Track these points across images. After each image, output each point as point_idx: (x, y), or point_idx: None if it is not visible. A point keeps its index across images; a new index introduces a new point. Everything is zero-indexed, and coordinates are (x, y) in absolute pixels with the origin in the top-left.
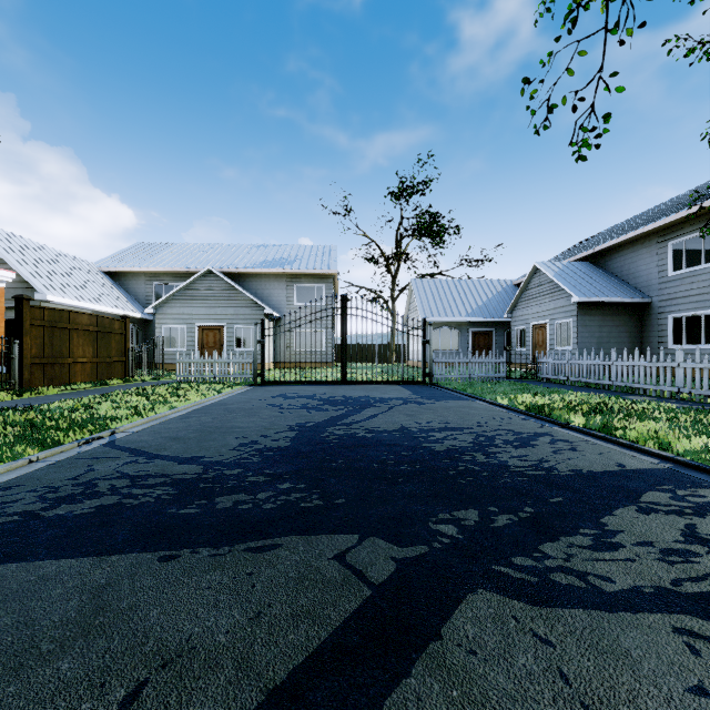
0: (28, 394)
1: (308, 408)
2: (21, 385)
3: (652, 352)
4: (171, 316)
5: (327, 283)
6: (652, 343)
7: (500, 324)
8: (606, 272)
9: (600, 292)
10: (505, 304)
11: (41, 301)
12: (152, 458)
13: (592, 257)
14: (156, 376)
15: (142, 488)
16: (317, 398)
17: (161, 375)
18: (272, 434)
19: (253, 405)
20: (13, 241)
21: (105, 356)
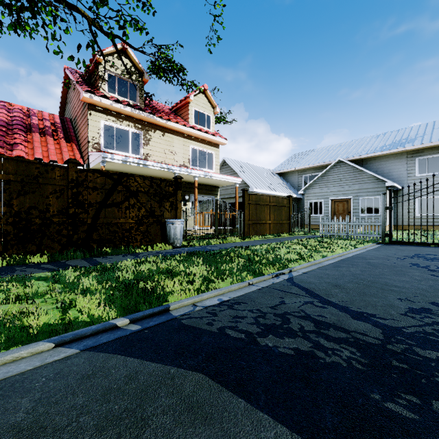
0: (246, 239)
1: None
2: (244, 234)
3: None
4: (313, 195)
5: None
6: None
7: None
8: None
9: None
10: None
11: (251, 192)
12: (324, 303)
13: None
14: (306, 232)
15: (327, 340)
16: None
17: (309, 232)
18: None
19: (394, 262)
20: (241, 165)
21: (279, 220)
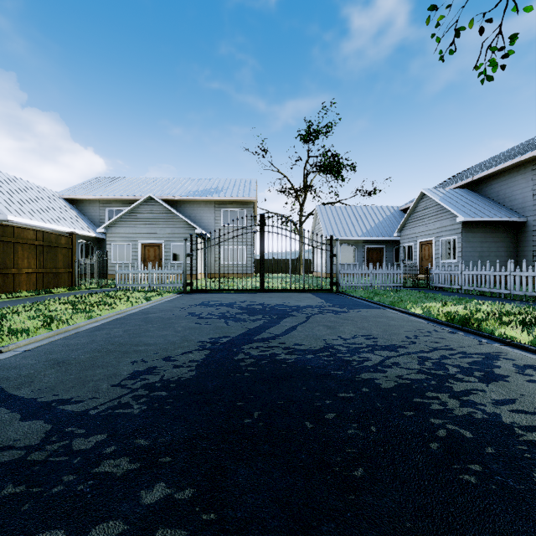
0: None
1: (226, 318)
2: None
3: (528, 264)
4: (119, 235)
5: (248, 208)
6: (528, 256)
7: (390, 242)
8: (483, 197)
9: (482, 213)
10: (393, 225)
11: (3, 220)
12: None
13: (470, 185)
14: (101, 285)
15: None
16: (237, 306)
17: (106, 284)
18: (178, 355)
19: (173, 314)
20: None
21: (52, 267)
